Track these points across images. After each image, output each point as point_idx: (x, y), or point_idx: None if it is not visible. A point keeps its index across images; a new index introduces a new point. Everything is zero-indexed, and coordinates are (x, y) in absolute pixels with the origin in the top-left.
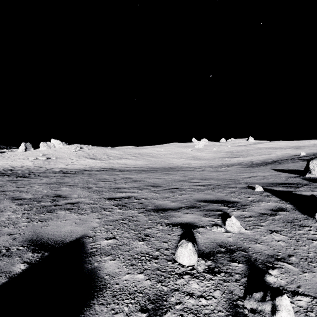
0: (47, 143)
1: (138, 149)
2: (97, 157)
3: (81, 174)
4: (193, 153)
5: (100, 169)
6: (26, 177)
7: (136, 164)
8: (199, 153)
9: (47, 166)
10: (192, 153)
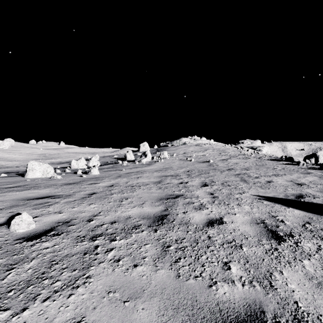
0: None
1: None
2: None
3: None
4: None
5: None
6: None
7: None
8: (7, 155)
9: None
10: None
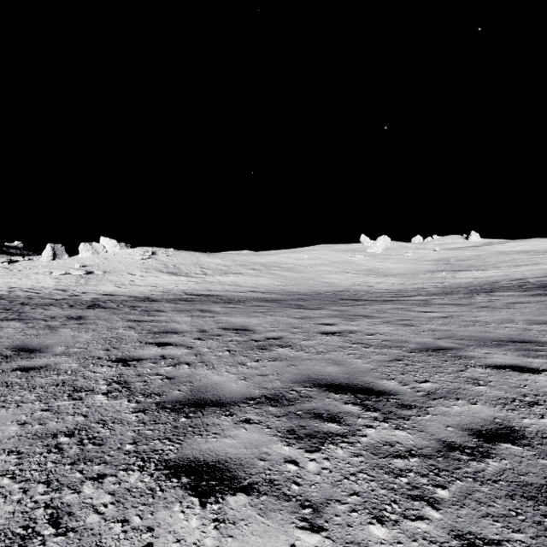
0: (92, 245)
1: (259, 256)
2: (182, 271)
3: (125, 311)
4: (368, 262)
5: (181, 296)
6: None
7: (257, 284)
8: (380, 263)
9: (78, 289)
10: (365, 262)
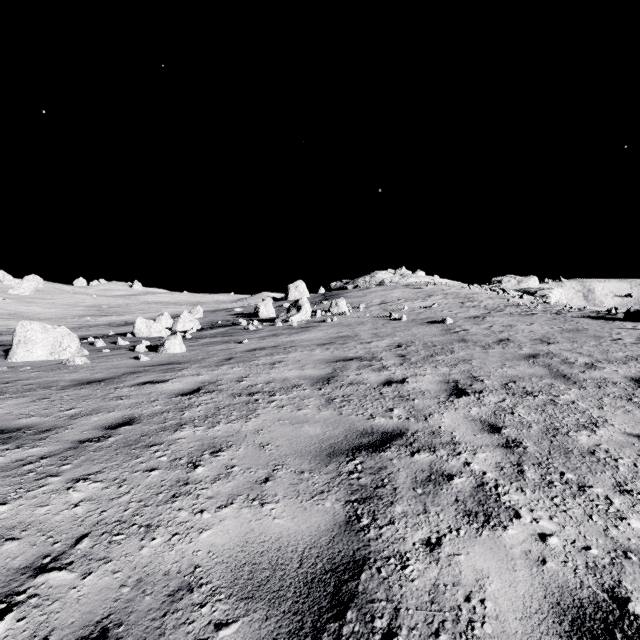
0: None
1: None
2: None
3: None
4: (10, 306)
5: None
6: None
7: None
8: (26, 307)
9: None
10: (5, 306)
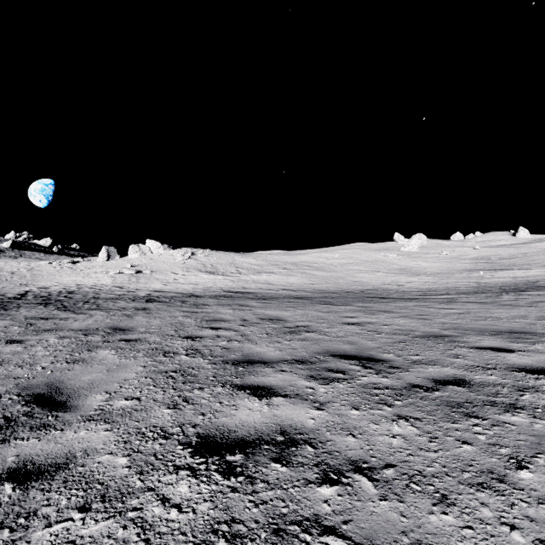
0: (139, 247)
1: (291, 256)
2: (219, 270)
3: (178, 305)
4: (401, 261)
5: (220, 293)
6: (71, 310)
7: (288, 283)
8: (414, 262)
9: (132, 286)
10: (397, 261)
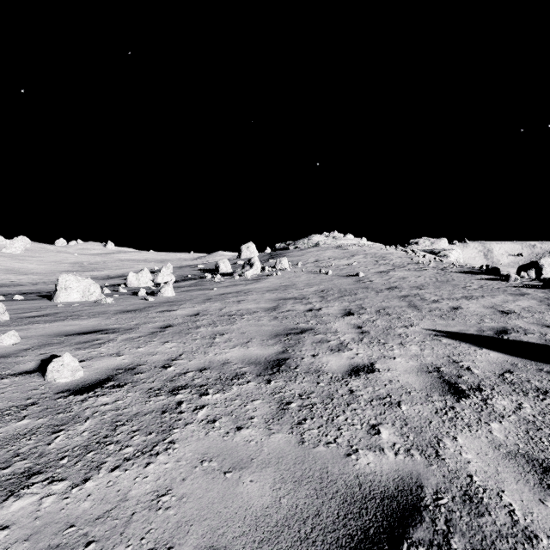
0: None
1: None
2: None
3: None
4: (6, 263)
5: None
6: None
7: None
8: (20, 264)
9: None
10: (2, 263)
